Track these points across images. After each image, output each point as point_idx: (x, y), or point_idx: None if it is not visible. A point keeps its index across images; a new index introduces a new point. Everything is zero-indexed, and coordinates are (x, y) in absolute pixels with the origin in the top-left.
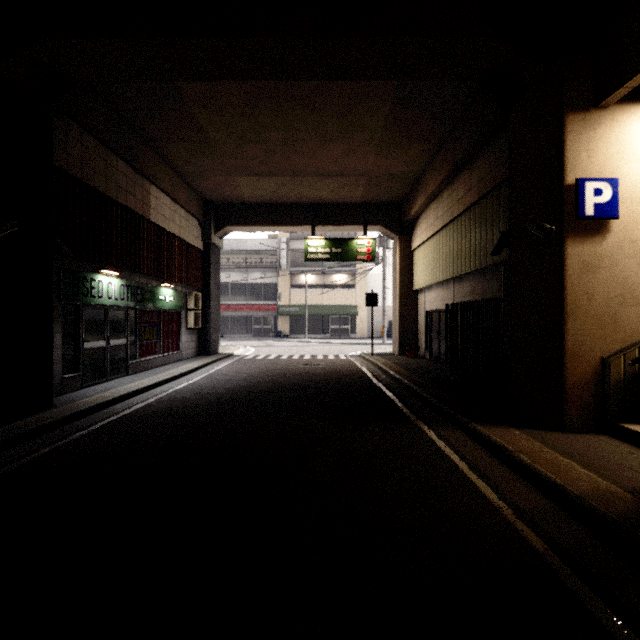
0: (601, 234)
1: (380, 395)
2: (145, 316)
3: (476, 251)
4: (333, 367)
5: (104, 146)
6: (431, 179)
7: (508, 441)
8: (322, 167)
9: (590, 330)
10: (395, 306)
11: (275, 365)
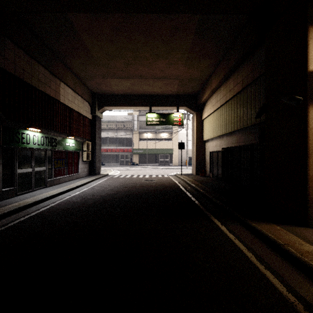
0: None
1: (188, 199)
2: (57, 154)
3: (241, 118)
4: (161, 182)
5: (30, 57)
6: (214, 80)
7: (276, 235)
8: (155, 73)
9: None
10: (193, 149)
11: (130, 181)
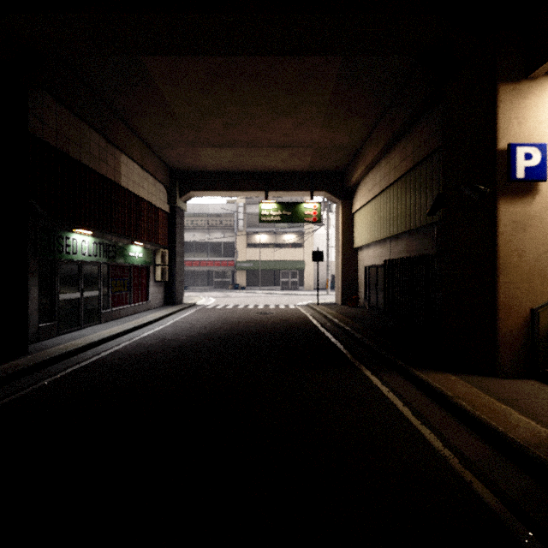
0: (531, 195)
1: (326, 341)
2: (117, 270)
3: (411, 213)
4: (284, 316)
5: (78, 118)
6: (370, 150)
7: (446, 387)
8: (274, 139)
9: (520, 283)
10: (338, 262)
11: (232, 314)
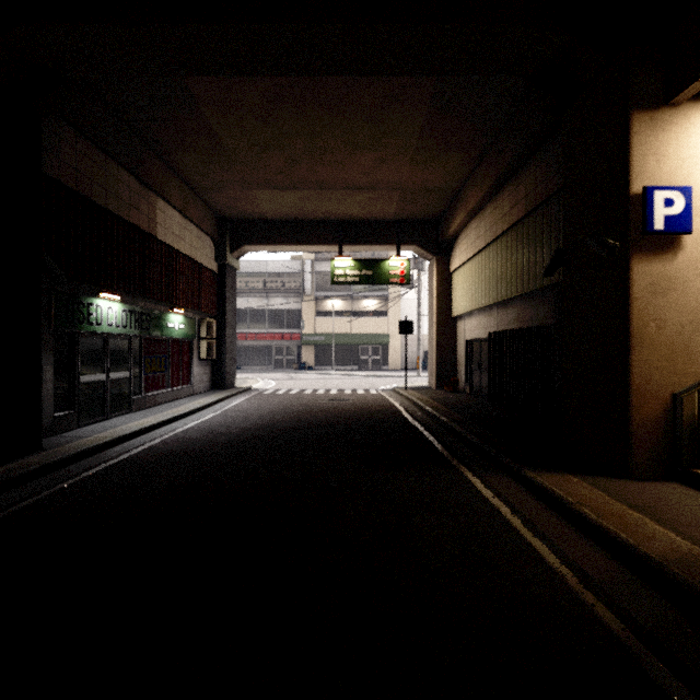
0: (672, 251)
1: (416, 435)
2: (151, 346)
3: (524, 273)
4: (363, 403)
5: (103, 153)
6: (472, 192)
7: (566, 491)
8: (350, 179)
9: (659, 362)
10: (431, 335)
11: (298, 400)
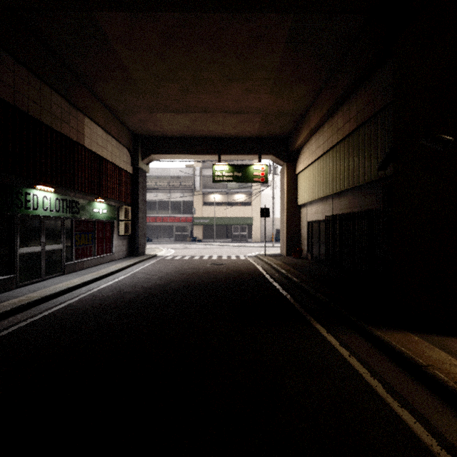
0: None
1: (276, 293)
2: (81, 225)
3: (354, 171)
4: (235, 266)
5: (38, 78)
6: (314, 115)
7: (413, 350)
8: (226, 105)
9: None
10: (283, 217)
11: (188, 264)
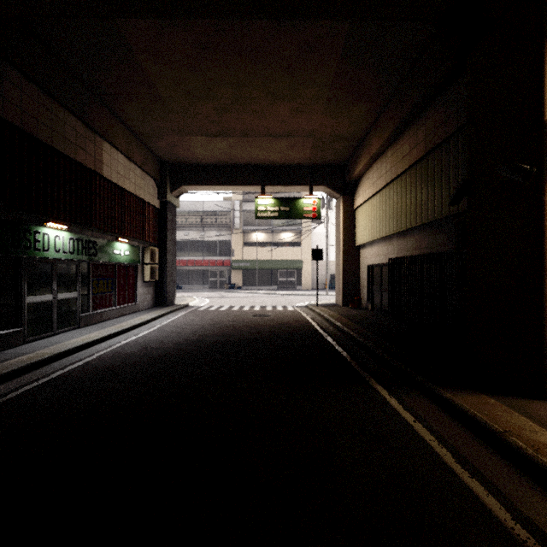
0: None
1: (330, 350)
2: (99, 270)
3: (422, 206)
4: (281, 318)
5: (49, 97)
6: (375, 139)
7: (488, 415)
8: (271, 127)
9: None
10: (338, 260)
11: (226, 316)
